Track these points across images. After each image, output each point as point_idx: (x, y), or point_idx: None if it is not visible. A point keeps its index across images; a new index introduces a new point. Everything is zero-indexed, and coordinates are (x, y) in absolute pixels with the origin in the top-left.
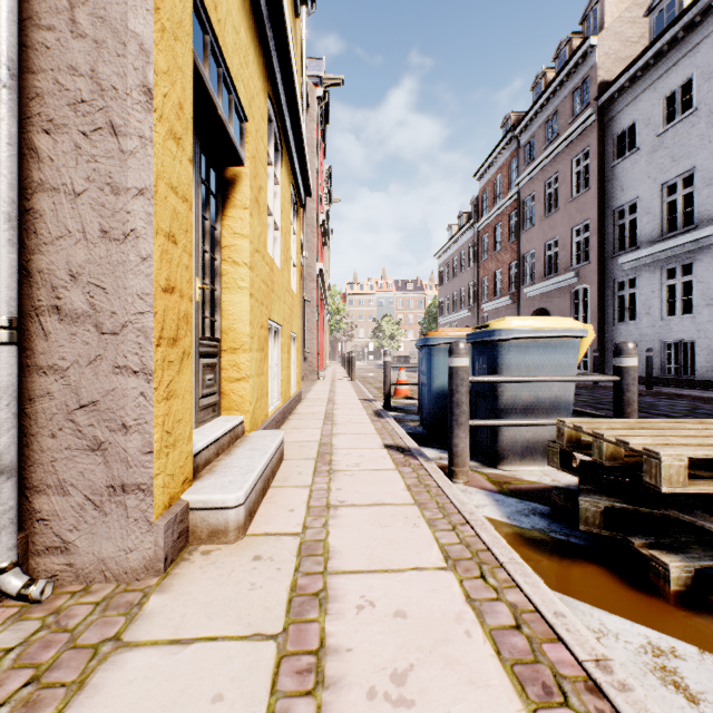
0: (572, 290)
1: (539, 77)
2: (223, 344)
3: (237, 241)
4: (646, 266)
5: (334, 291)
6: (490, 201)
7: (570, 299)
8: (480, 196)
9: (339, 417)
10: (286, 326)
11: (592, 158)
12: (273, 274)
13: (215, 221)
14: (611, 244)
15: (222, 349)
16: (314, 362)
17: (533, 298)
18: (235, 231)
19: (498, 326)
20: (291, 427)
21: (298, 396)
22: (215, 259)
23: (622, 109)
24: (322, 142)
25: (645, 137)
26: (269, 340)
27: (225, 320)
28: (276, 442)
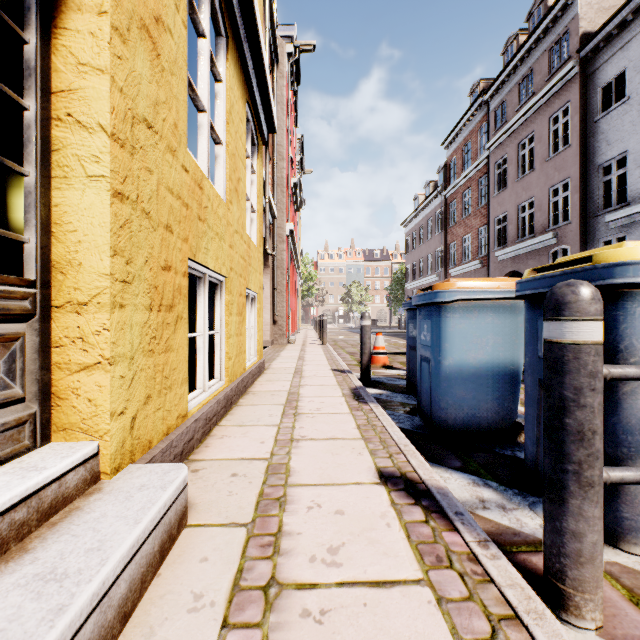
0: (549, 251)
1: (511, 40)
2: (55, 294)
3: (85, 79)
4: (639, 223)
5: (307, 258)
6: (458, 168)
7: (548, 260)
8: (448, 164)
9: (305, 400)
10: (236, 280)
11: (573, 114)
12: (203, 195)
13: (25, 24)
14: (594, 202)
15: (52, 303)
16: (284, 326)
17: (504, 261)
18: (80, 58)
19: (624, 257)
20: (234, 421)
21: (257, 367)
22: (17, 101)
23: (608, 59)
24: (294, 109)
25: (637, 85)
26: (200, 295)
27: (59, 243)
28: (140, 526)
